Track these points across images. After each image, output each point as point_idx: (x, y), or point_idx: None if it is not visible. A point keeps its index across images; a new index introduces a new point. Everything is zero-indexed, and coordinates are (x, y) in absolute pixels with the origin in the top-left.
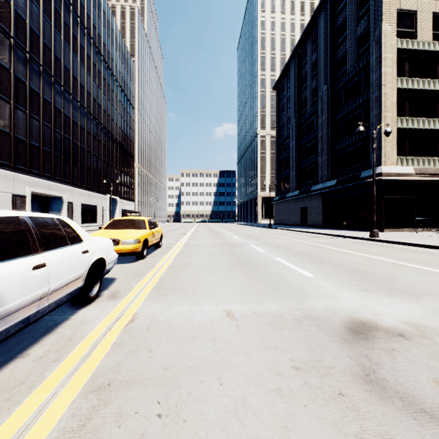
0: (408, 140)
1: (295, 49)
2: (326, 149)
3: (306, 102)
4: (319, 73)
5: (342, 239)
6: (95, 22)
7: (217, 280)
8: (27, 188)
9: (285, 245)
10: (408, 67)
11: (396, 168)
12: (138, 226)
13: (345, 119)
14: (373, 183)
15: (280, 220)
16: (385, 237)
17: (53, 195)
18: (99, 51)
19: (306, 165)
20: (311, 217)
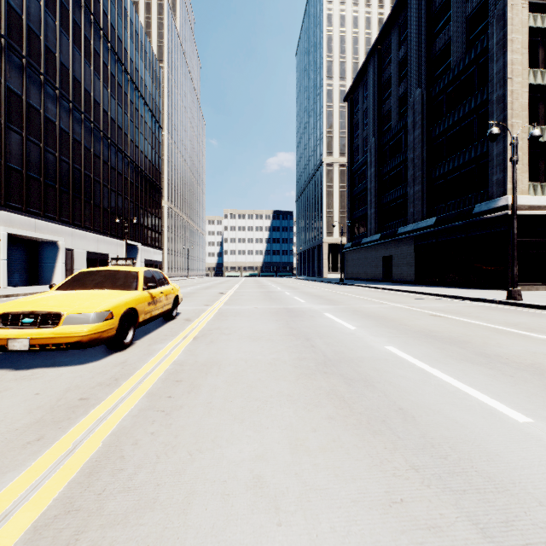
0: (543, 159)
1: (375, 43)
2: (420, 175)
3: (390, 115)
4: (410, 72)
5: (463, 303)
6: (107, 8)
7: (272, 445)
8: (2, 228)
9: (384, 315)
10: (543, 55)
11: (529, 198)
12: (123, 283)
13: (448, 133)
14: (513, 216)
15: (353, 274)
16: (531, 300)
17: (44, 239)
18: (112, 47)
19: (390, 200)
20: (398, 270)
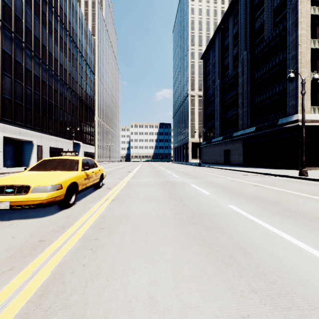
0: None
1: (220, 25)
2: (246, 102)
3: (228, 66)
4: (240, 41)
5: (272, 177)
6: (62, 4)
7: (160, 274)
8: None
9: (226, 185)
10: None
11: (311, 115)
12: (69, 166)
13: (262, 77)
14: (302, 126)
15: (206, 160)
16: (313, 176)
17: (25, 140)
18: (65, 27)
19: (228, 116)
20: (233, 158)
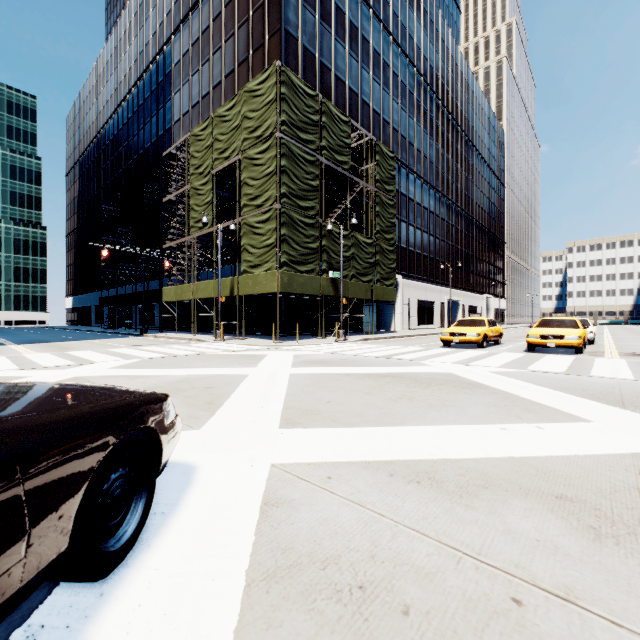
0: None
1: None
2: None
3: None
4: None
5: None
6: (475, 127)
7: None
8: (445, 297)
9: None
10: None
11: None
12: None
13: None
14: None
15: None
16: None
17: (453, 300)
18: (478, 152)
19: None
20: None
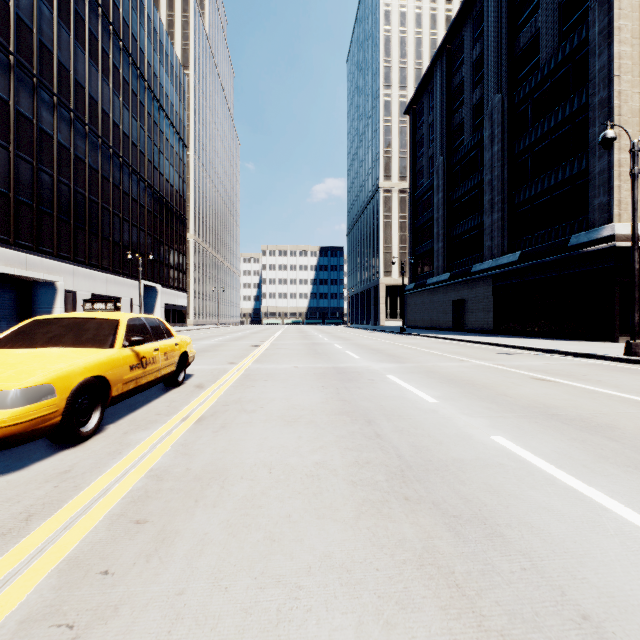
0: None
1: (444, 42)
2: (500, 201)
3: (461, 128)
4: (487, 75)
5: (566, 360)
6: None
7: None
8: None
9: (470, 379)
10: None
11: None
12: (93, 336)
13: (535, 147)
14: (633, 246)
15: (416, 321)
16: None
17: (38, 279)
18: (124, 46)
19: (461, 231)
20: (472, 316)
